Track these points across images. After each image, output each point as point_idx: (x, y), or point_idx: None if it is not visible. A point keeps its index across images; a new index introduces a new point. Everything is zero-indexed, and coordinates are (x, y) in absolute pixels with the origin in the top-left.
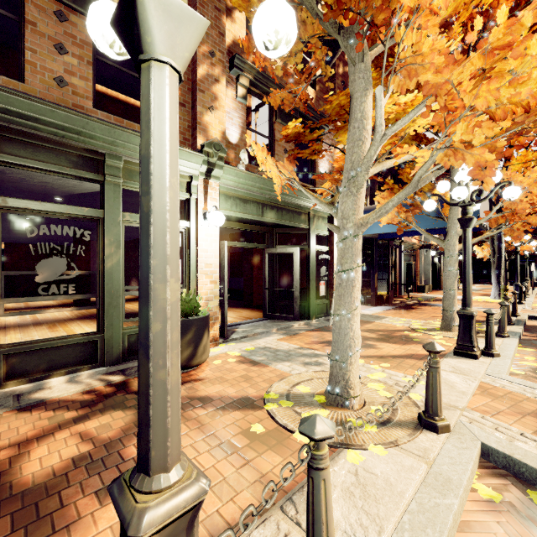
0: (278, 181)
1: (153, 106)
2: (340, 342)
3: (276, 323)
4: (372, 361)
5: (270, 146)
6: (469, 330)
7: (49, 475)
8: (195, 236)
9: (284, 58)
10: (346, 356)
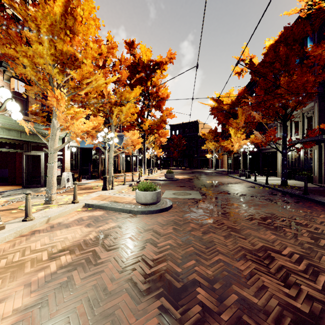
0: (27, 128)
1: None
2: (49, 185)
3: (30, 189)
4: (70, 195)
5: (26, 103)
6: (106, 182)
7: None
8: None
9: (27, 93)
10: (51, 189)
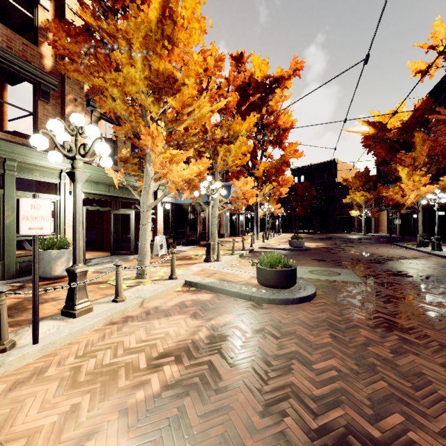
0: (116, 180)
1: (77, 192)
2: (141, 253)
3: (119, 257)
4: (165, 267)
5: (114, 150)
6: (209, 250)
7: (10, 305)
8: (63, 204)
9: (117, 134)
10: (144, 258)
